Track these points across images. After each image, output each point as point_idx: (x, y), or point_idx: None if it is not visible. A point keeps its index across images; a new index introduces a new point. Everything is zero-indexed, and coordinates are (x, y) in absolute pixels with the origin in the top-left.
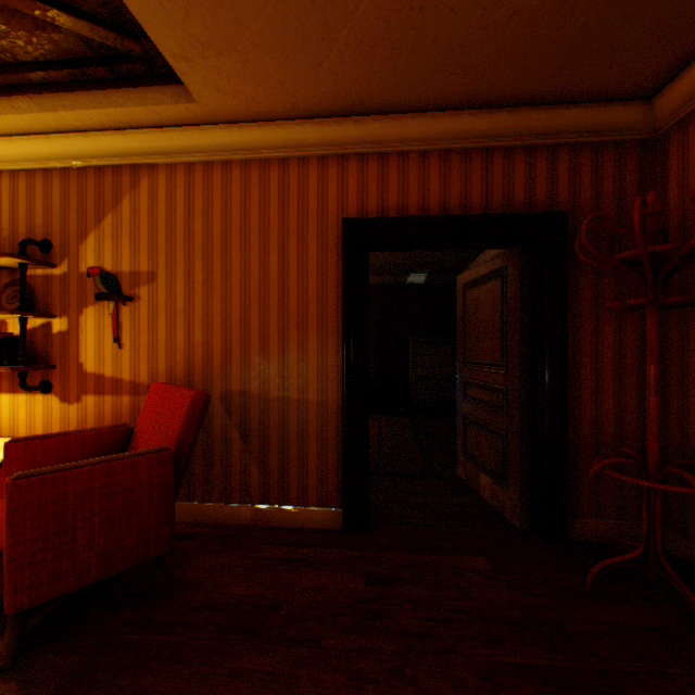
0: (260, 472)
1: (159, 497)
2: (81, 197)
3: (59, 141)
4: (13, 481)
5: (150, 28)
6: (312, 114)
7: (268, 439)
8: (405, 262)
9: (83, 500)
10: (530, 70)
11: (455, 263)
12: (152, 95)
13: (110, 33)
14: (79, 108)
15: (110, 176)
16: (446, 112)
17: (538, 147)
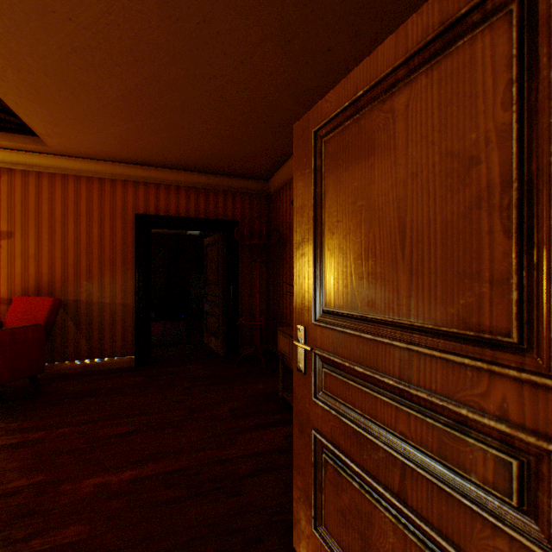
0: (87, 343)
1: (39, 346)
2: None
3: None
4: None
5: (33, 126)
6: (119, 161)
7: (93, 324)
8: None
9: (2, 345)
10: (218, 167)
11: None
12: (20, 138)
13: None
14: None
15: None
16: (188, 171)
17: (229, 191)
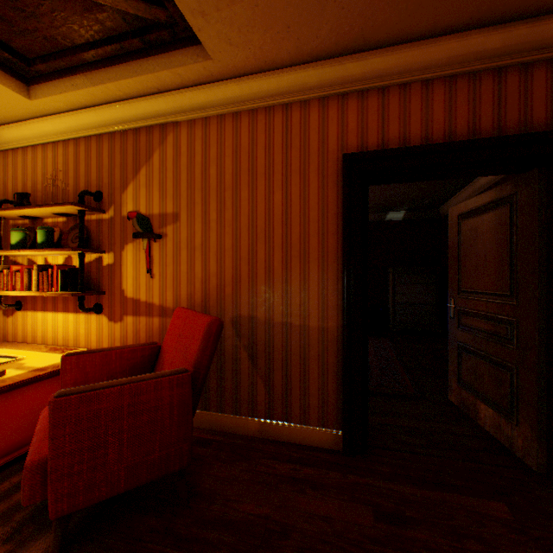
0: (265, 390)
1: (178, 416)
2: (123, 154)
3: (106, 111)
4: (55, 399)
5: None
6: (314, 57)
7: (273, 360)
8: (386, 201)
9: (113, 417)
10: None
11: (434, 199)
12: (175, 58)
13: (140, 3)
14: (120, 78)
15: (144, 135)
16: (454, 34)
17: None
